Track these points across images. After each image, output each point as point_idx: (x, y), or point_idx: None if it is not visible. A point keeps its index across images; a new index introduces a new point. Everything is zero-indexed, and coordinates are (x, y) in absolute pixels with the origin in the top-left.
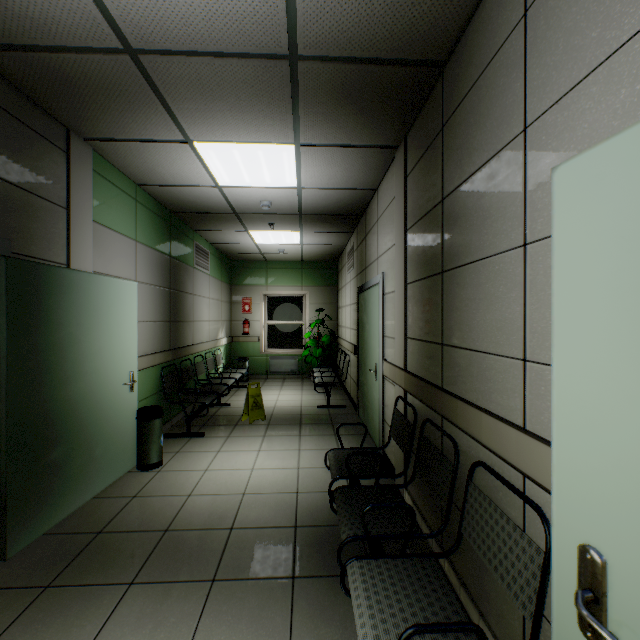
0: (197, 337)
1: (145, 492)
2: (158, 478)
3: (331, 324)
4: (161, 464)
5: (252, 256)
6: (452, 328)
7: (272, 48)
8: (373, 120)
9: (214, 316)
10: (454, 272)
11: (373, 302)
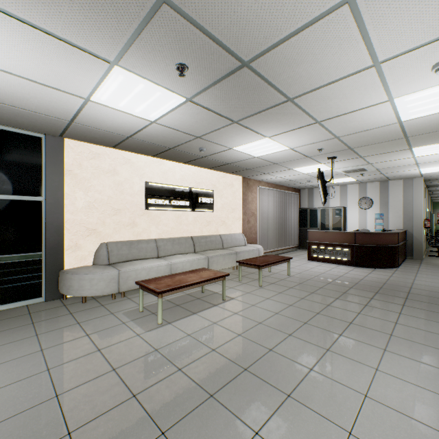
0: None
1: None
2: None
3: None
4: None
5: None
6: None
7: None
8: None
9: None
10: None
11: None
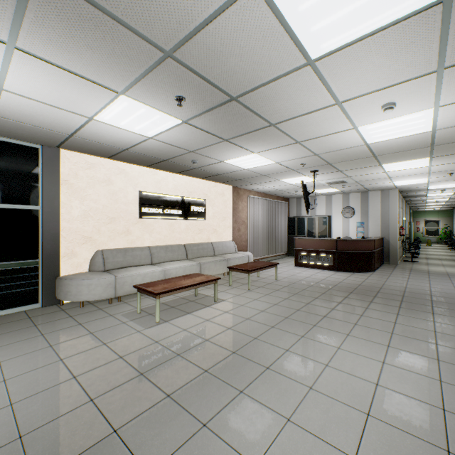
0: None
1: None
2: None
3: (449, 228)
4: None
5: (420, 210)
6: None
7: (441, 205)
8: (454, 205)
9: None
10: None
11: None
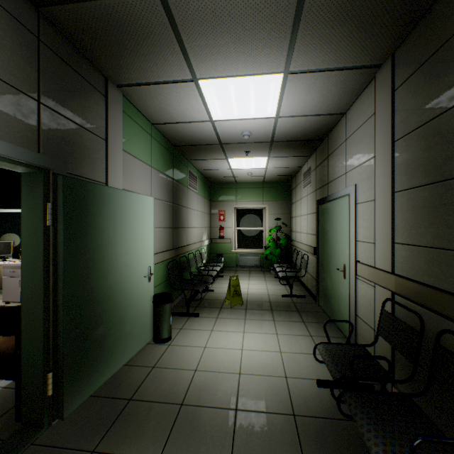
0: (189, 239)
1: (161, 363)
2: (169, 351)
3: (285, 230)
4: (170, 339)
5: (226, 179)
6: None
7: None
8: (367, 36)
9: (200, 224)
10: None
11: (340, 211)
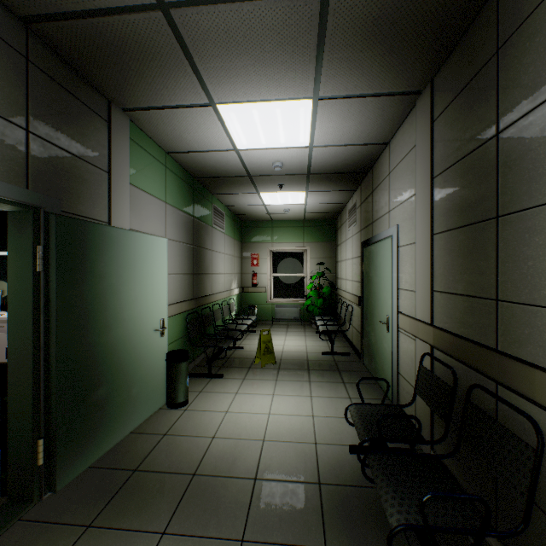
0: (215, 288)
1: (174, 431)
2: (185, 417)
3: (330, 276)
4: (187, 403)
5: (260, 216)
6: (517, 281)
7: None
8: (400, 61)
9: (228, 269)
10: (521, 215)
11: (383, 255)
